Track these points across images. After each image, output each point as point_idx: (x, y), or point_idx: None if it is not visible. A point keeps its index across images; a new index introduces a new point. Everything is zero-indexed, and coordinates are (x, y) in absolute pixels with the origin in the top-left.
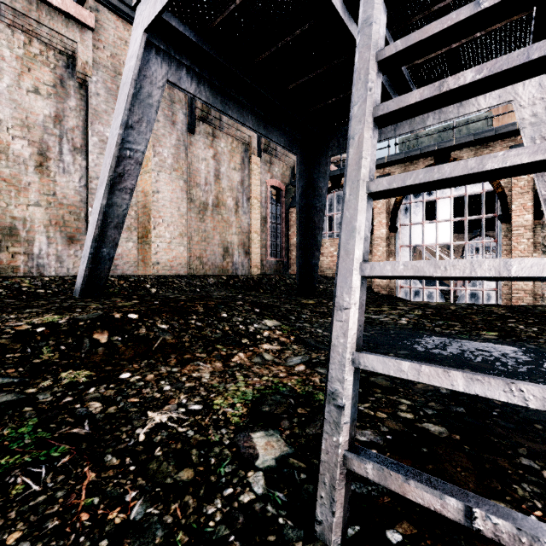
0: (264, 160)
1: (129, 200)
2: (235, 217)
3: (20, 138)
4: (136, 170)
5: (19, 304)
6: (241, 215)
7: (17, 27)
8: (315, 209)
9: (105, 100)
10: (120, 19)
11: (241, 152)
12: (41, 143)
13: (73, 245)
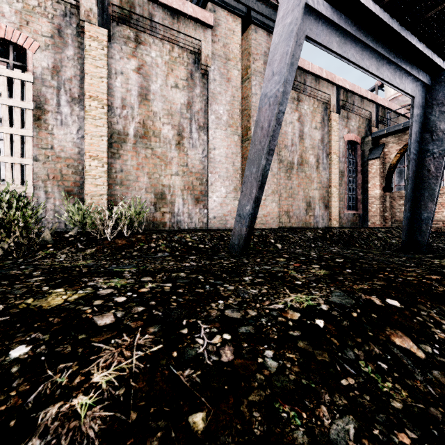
0: (342, 116)
1: (270, 160)
2: (315, 174)
3: (167, 124)
4: (277, 130)
5: (211, 264)
6: (321, 171)
7: (165, 39)
8: (430, 156)
9: (219, 83)
10: (229, 13)
11: (321, 111)
12: (179, 126)
13: (198, 204)
